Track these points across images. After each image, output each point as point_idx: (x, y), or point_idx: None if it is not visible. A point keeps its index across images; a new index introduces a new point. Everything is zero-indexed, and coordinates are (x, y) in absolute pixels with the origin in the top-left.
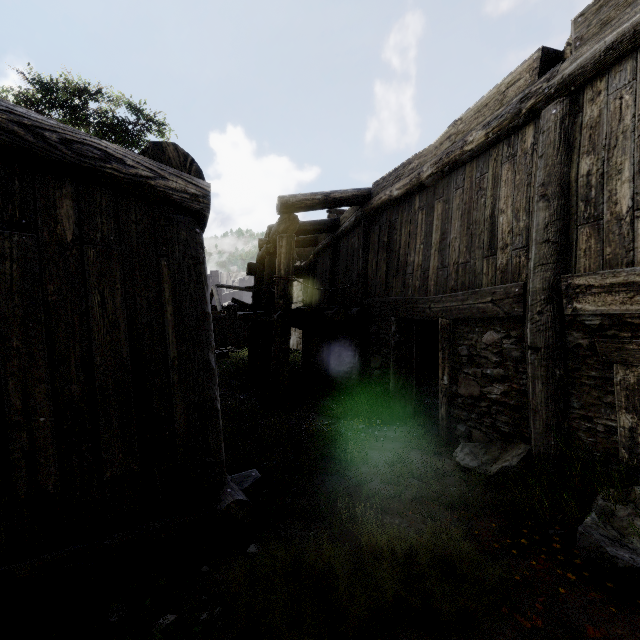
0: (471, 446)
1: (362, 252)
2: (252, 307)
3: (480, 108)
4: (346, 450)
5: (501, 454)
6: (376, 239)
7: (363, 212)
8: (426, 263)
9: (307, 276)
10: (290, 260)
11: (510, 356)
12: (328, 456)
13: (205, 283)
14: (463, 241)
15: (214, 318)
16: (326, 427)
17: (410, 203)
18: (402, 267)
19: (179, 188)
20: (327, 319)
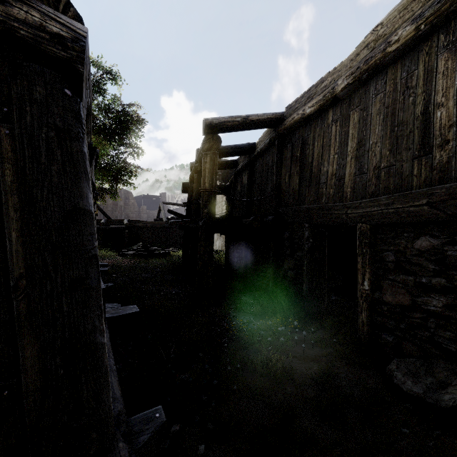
0: (407, 363)
1: (276, 168)
2: (184, 216)
3: (406, 5)
4: (267, 359)
5: (449, 377)
6: (289, 155)
7: (277, 133)
8: (341, 171)
9: (229, 193)
10: (213, 174)
11: (456, 264)
12: (249, 368)
13: (80, 167)
14: (386, 144)
15: (161, 226)
16: (245, 326)
17: (323, 118)
18: (315, 177)
19: (31, 21)
20: (245, 226)
